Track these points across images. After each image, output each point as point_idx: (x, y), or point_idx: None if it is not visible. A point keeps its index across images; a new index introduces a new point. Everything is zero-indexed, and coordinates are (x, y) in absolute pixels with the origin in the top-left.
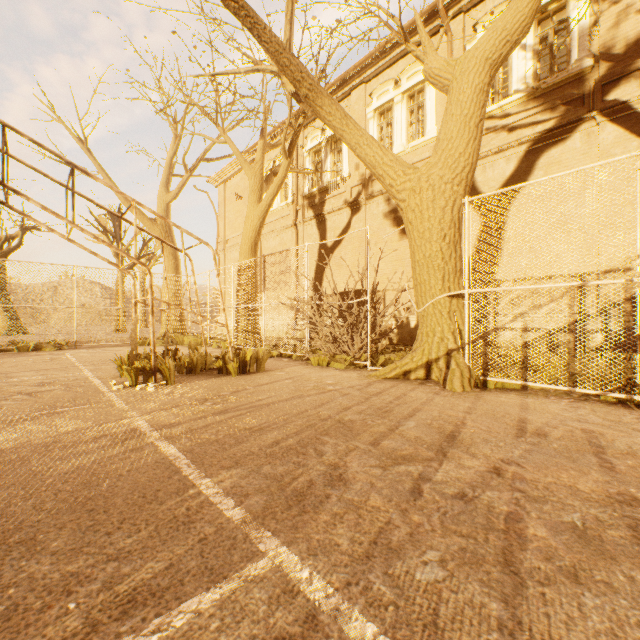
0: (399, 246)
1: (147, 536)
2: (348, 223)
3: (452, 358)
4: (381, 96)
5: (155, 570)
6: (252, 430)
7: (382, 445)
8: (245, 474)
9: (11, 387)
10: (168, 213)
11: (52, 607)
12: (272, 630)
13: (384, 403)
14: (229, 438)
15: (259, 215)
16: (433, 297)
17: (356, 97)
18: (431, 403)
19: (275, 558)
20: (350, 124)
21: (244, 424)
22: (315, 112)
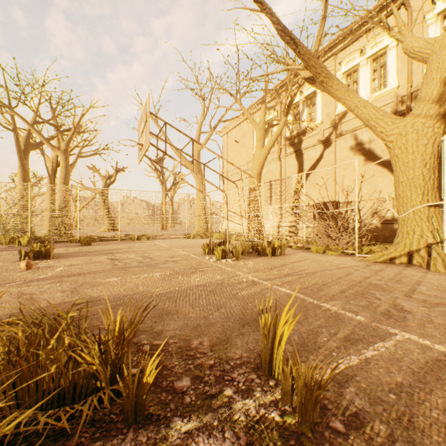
0: (363, 169)
1: (325, 321)
2: (321, 155)
3: (432, 249)
4: (348, 63)
5: (346, 333)
6: (319, 285)
7: (414, 297)
8: (343, 303)
9: (158, 258)
10: (199, 157)
11: (317, 338)
12: (431, 357)
13: (390, 276)
14: (311, 287)
15: (263, 155)
16: (413, 207)
17: (327, 66)
18: (426, 278)
19: (403, 336)
20: (351, 94)
21: (311, 281)
22: (325, 90)
